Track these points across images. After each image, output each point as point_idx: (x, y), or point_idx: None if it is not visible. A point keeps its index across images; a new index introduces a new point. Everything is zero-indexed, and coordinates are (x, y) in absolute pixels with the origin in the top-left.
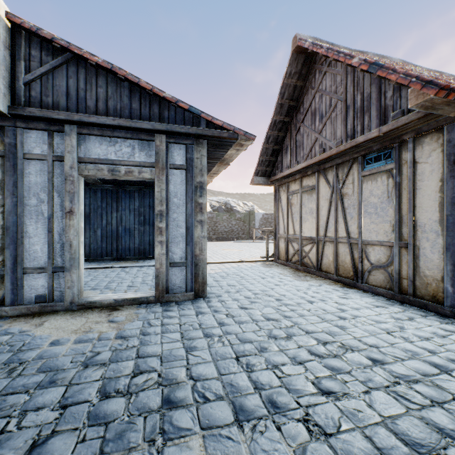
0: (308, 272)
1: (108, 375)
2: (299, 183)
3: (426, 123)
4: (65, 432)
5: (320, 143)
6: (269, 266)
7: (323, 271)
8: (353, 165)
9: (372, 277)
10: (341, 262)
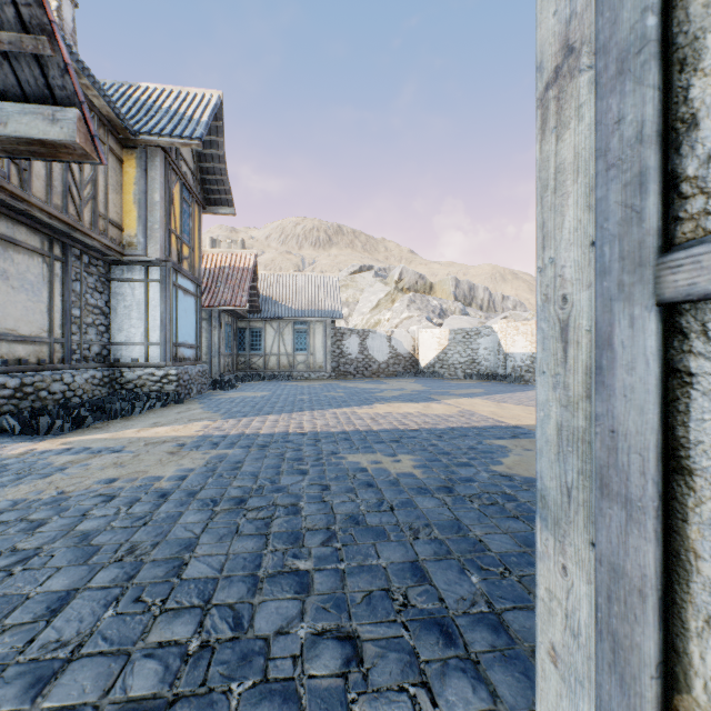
0: None
1: (524, 504)
2: None
3: None
4: (504, 481)
5: None
6: None
7: None
8: None
9: None
10: None
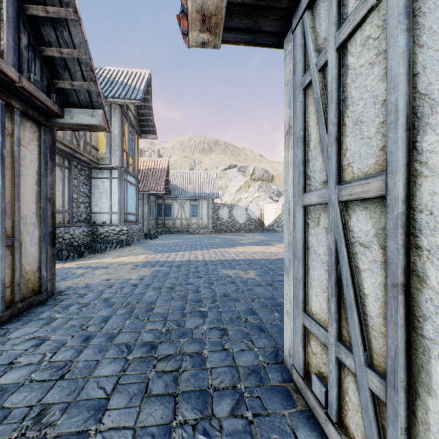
0: None
1: None
2: None
3: (29, 106)
4: None
5: None
6: None
7: None
8: None
9: None
10: None
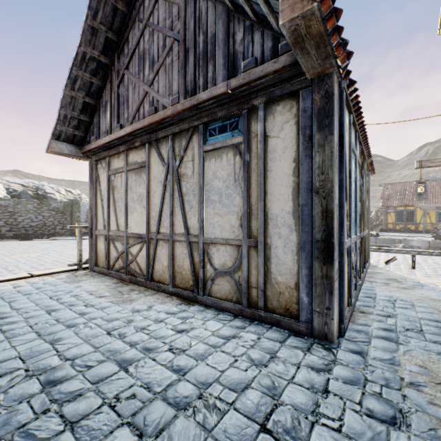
0: (137, 283)
1: None
2: (124, 157)
3: (278, 86)
4: None
5: (152, 99)
6: (77, 280)
7: (155, 280)
8: (194, 136)
9: (217, 287)
10: (179, 268)
